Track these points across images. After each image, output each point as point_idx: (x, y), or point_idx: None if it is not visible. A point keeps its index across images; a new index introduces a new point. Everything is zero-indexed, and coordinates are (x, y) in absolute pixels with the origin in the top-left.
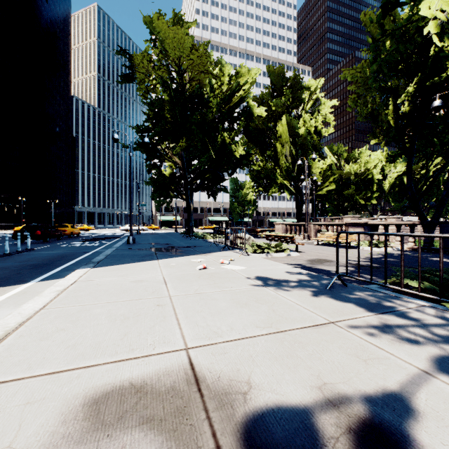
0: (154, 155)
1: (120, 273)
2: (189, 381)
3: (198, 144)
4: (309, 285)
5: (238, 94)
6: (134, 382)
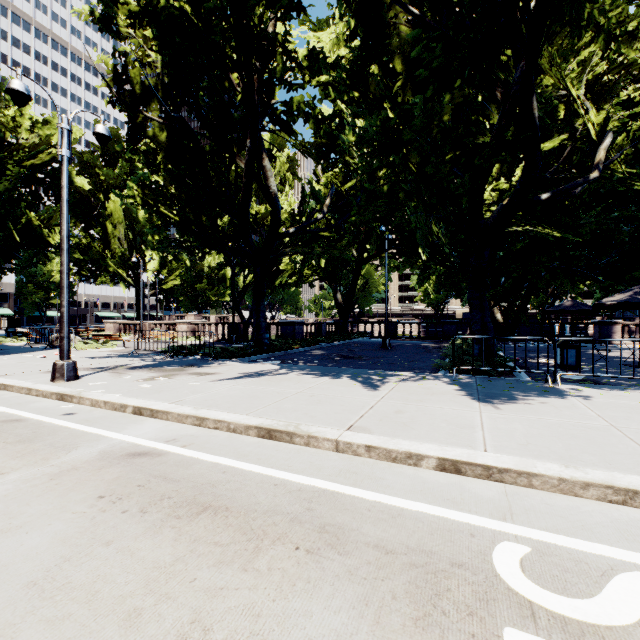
0: None
1: None
2: None
3: None
4: (120, 356)
5: (48, 150)
6: None
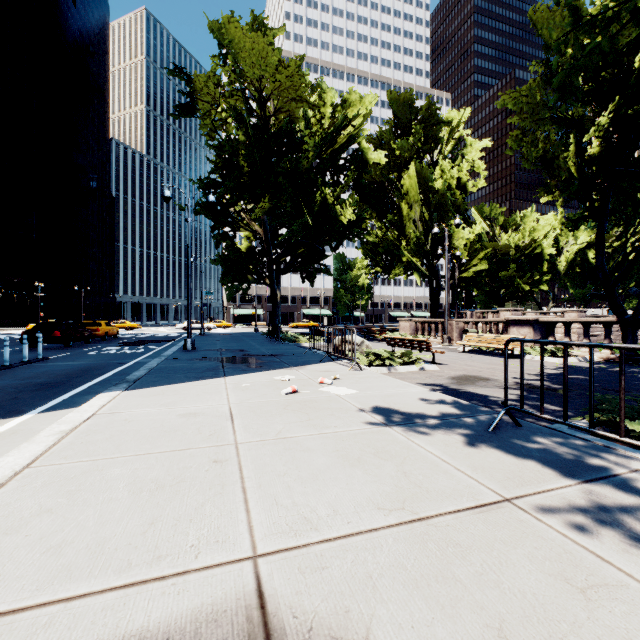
0: (224, 221)
1: (164, 401)
2: (254, 639)
3: (287, 204)
4: (458, 423)
5: (345, 132)
6: (149, 639)
